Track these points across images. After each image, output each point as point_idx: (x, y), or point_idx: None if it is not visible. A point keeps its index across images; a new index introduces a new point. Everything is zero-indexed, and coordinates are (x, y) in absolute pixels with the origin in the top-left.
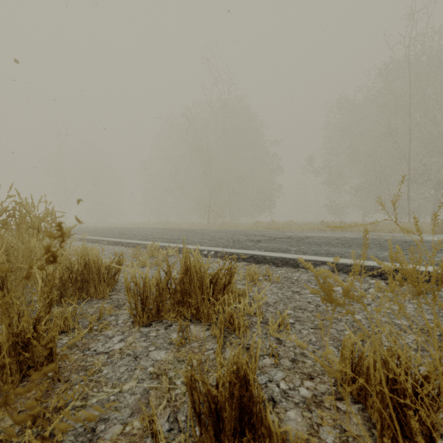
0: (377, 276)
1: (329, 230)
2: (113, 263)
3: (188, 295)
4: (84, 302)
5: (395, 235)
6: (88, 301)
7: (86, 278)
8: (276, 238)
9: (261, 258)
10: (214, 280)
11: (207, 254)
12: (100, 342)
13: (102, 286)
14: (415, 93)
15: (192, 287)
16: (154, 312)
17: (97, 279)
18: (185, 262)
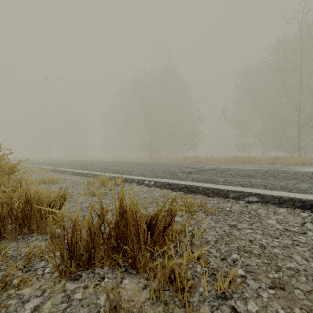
0: (307, 209)
1: (240, 163)
2: (57, 197)
3: (125, 238)
4: (7, 248)
5: (299, 168)
6: (28, 237)
7: (29, 213)
8: (203, 170)
9: (194, 188)
10: (153, 220)
11: (148, 184)
12: (7, 312)
13: (43, 221)
14: (304, 61)
15: (128, 231)
16: (85, 259)
17: (38, 215)
18: (121, 203)
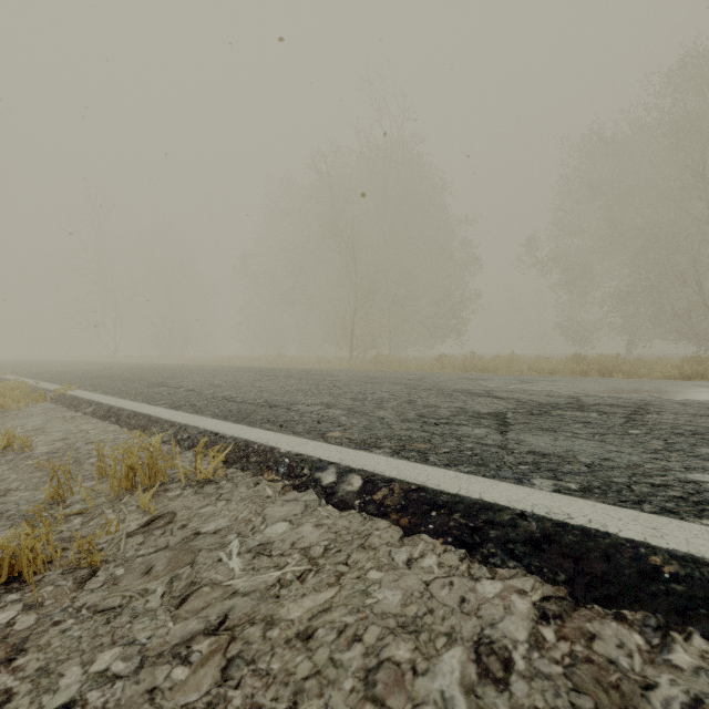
0: None
1: (591, 372)
2: None
3: None
4: None
5: None
6: None
7: None
8: (543, 406)
9: (619, 562)
10: None
11: (334, 486)
12: None
13: None
14: None
15: None
16: None
17: None
18: None
